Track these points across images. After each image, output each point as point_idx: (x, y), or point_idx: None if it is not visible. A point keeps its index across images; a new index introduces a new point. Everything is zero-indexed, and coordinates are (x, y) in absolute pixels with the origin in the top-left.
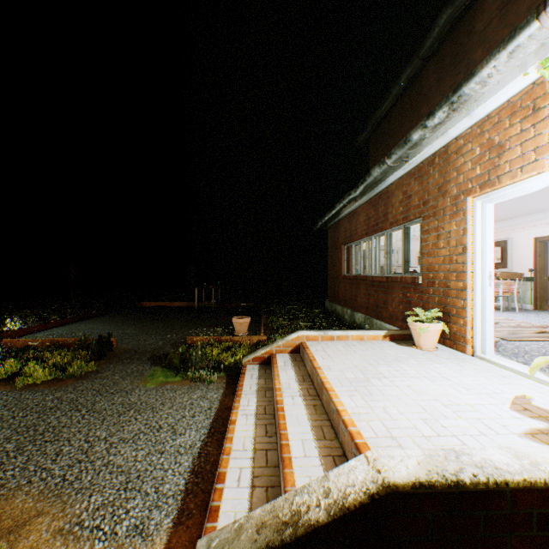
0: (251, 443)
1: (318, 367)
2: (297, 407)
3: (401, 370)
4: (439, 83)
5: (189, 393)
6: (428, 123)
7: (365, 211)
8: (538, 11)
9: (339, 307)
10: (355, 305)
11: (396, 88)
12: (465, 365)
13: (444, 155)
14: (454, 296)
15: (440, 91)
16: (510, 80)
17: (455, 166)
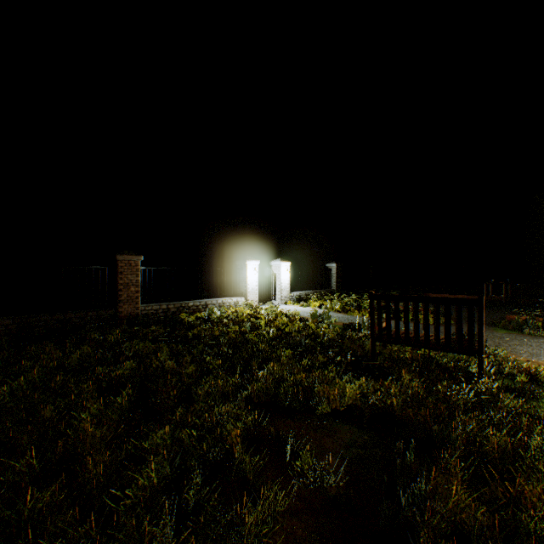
0: None
1: None
2: None
3: None
4: None
5: (534, 338)
6: None
7: None
8: None
9: None
10: None
11: None
12: None
13: None
14: None
15: None
16: None
17: None
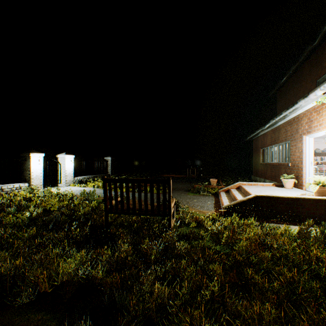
0: (227, 201)
1: (245, 189)
2: (239, 196)
3: (273, 191)
4: (310, 72)
5: (204, 197)
6: (287, 111)
7: (270, 134)
8: (307, 95)
9: (258, 178)
10: (265, 177)
11: (288, 73)
12: (298, 191)
13: (297, 118)
14: (300, 170)
15: (310, 76)
16: (310, 103)
17: (300, 123)
